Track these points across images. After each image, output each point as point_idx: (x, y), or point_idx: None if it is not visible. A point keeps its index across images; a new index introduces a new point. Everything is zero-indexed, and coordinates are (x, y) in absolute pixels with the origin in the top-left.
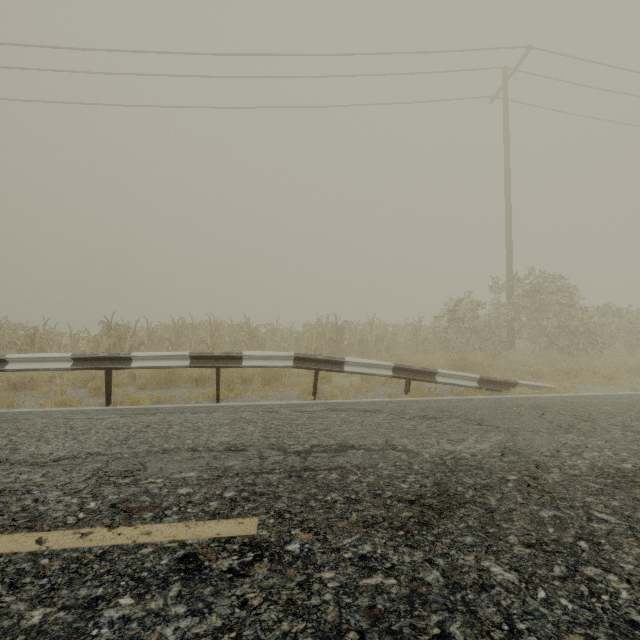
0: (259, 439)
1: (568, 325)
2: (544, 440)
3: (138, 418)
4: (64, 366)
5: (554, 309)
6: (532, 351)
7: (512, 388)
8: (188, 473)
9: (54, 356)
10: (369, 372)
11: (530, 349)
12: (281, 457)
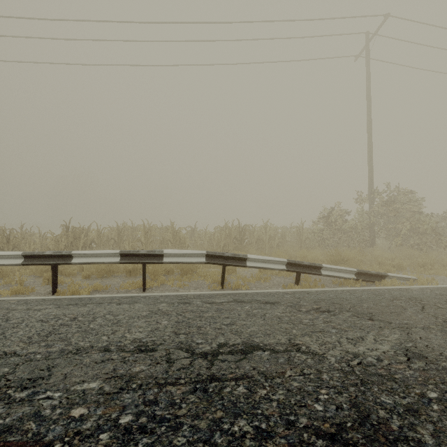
0: (170, 336)
1: (418, 228)
2: (441, 340)
3: (69, 309)
4: (16, 262)
5: (406, 215)
6: (388, 247)
7: (383, 279)
8: (90, 383)
9: (8, 254)
10: (267, 267)
11: (386, 246)
12: (188, 360)
